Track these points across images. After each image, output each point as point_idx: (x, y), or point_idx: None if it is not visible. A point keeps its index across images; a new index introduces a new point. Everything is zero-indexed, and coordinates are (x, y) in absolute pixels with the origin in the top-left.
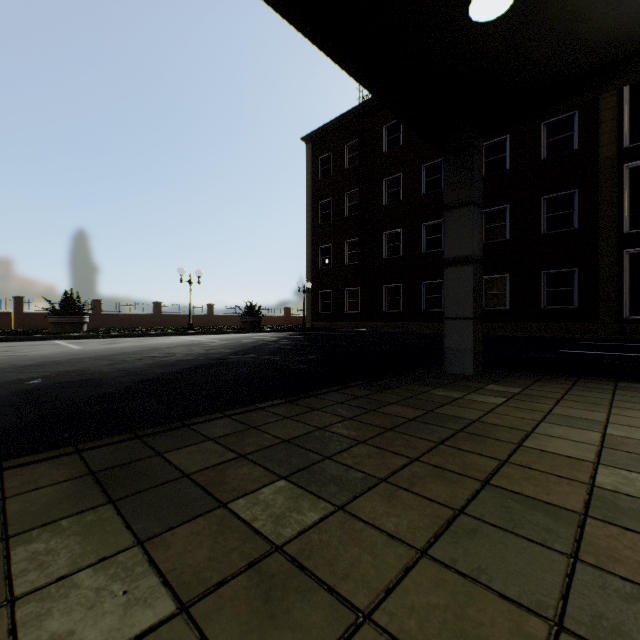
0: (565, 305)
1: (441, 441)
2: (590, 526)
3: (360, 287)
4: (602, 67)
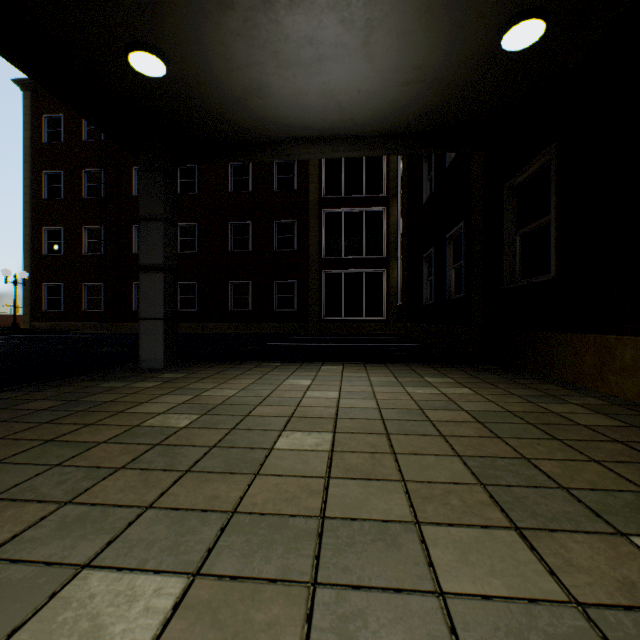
0: (290, 308)
1: (50, 421)
2: (97, 447)
3: (104, 282)
4: (255, 143)
